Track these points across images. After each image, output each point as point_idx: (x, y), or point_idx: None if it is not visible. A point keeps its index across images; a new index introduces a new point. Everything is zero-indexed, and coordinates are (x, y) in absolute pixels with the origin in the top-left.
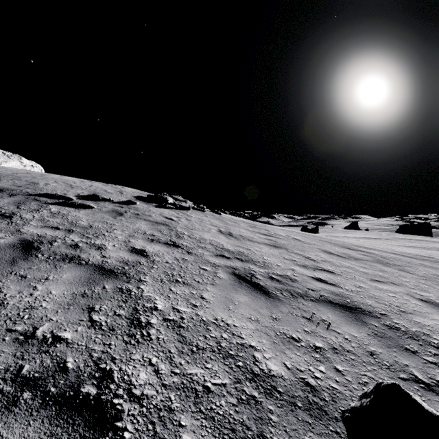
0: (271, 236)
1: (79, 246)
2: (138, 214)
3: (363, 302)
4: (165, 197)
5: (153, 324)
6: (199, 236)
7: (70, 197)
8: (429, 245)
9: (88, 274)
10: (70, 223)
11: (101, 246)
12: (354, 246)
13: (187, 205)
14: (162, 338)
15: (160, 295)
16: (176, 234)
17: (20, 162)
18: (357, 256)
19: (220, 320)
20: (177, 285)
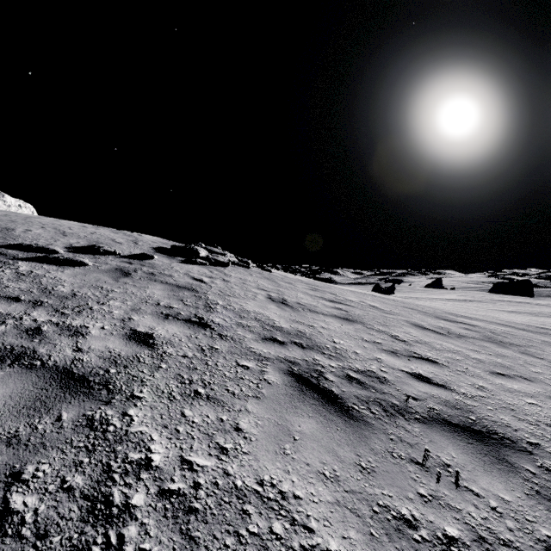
0: (341, 304)
1: (42, 331)
2: (153, 273)
3: (496, 420)
4: (196, 248)
5: (137, 507)
6: (239, 306)
7: (55, 249)
8: (535, 310)
9: (38, 389)
10: (42, 291)
11: (79, 330)
12: (450, 315)
13: (226, 259)
14: (147, 550)
15: (163, 429)
16: (205, 305)
17: (2, 201)
18: (458, 331)
19: (268, 484)
20: (195, 404)
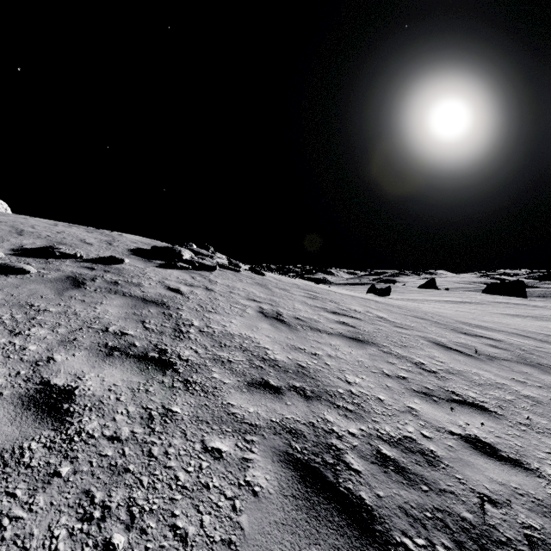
0: (346, 316)
1: None
2: (116, 282)
3: None
4: (179, 250)
5: None
6: (220, 328)
7: None
8: (536, 313)
9: None
10: None
11: None
12: (464, 325)
13: (214, 262)
14: None
15: None
16: (174, 328)
17: None
18: (486, 350)
19: None
20: None
